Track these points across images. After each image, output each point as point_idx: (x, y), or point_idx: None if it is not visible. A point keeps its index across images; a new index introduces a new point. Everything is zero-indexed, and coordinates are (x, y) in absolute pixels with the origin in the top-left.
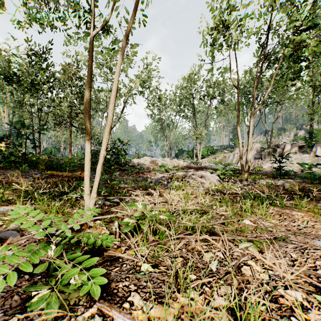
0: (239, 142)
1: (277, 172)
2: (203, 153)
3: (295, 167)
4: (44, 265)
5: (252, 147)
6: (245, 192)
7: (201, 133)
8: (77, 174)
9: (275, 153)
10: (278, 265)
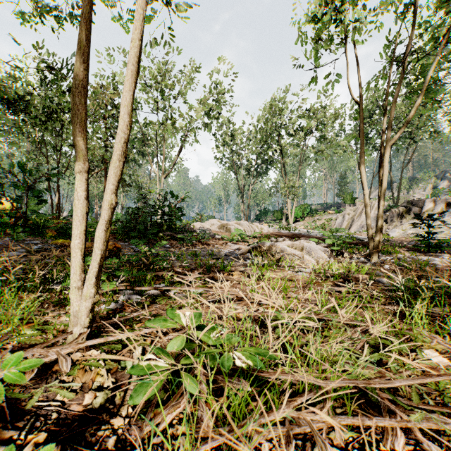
0: (364, 192)
1: (423, 243)
2: (297, 215)
3: (442, 235)
4: None
5: (372, 205)
6: (389, 279)
7: (294, 185)
8: None
9: (408, 214)
10: None
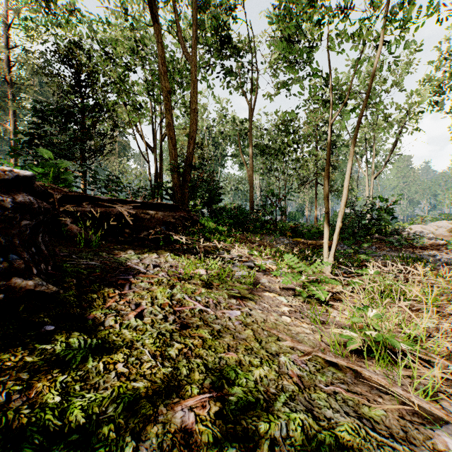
0: None
1: None
2: None
3: None
4: (300, 281)
5: None
6: None
7: None
8: (321, 242)
9: None
10: (449, 311)
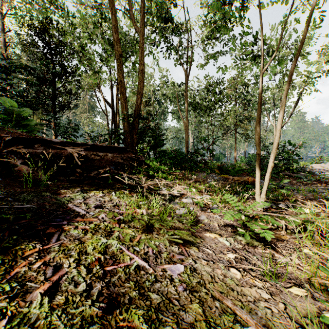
0: None
1: None
2: None
3: None
4: (241, 221)
5: None
6: None
7: None
8: (245, 178)
9: None
10: None
